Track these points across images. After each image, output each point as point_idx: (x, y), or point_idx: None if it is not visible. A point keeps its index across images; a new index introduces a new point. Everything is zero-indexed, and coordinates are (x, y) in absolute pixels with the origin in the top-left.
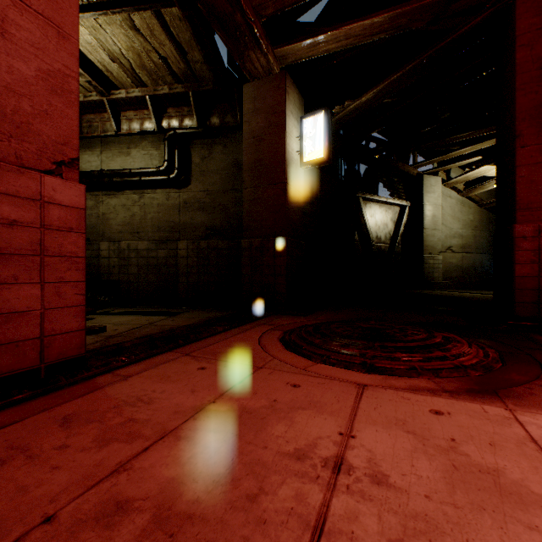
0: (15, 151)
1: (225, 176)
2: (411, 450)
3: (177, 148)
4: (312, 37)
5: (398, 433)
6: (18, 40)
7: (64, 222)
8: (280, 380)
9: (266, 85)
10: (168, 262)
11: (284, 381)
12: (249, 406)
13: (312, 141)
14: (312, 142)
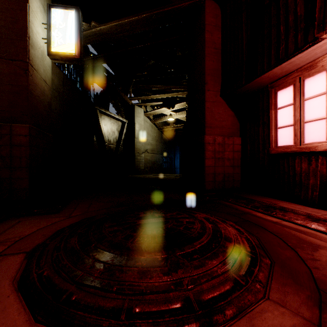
0: None
1: None
2: None
3: None
4: None
5: None
6: None
7: None
8: None
9: None
10: None
11: None
12: None
13: (62, 33)
14: (63, 35)
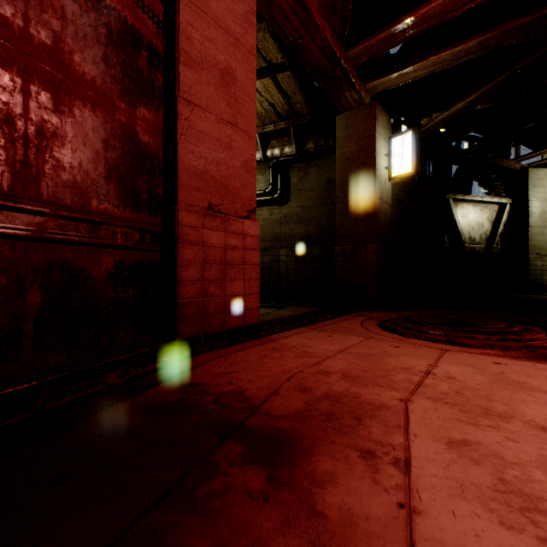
0: (234, 209)
1: (319, 193)
2: (472, 373)
3: (279, 173)
4: (401, 70)
5: (466, 367)
6: (235, 149)
7: (252, 245)
8: (385, 344)
9: (357, 114)
10: (272, 266)
11: (388, 344)
12: (369, 352)
13: (399, 157)
14: (400, 159)
